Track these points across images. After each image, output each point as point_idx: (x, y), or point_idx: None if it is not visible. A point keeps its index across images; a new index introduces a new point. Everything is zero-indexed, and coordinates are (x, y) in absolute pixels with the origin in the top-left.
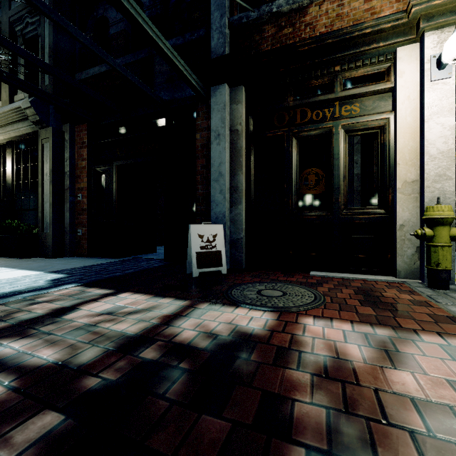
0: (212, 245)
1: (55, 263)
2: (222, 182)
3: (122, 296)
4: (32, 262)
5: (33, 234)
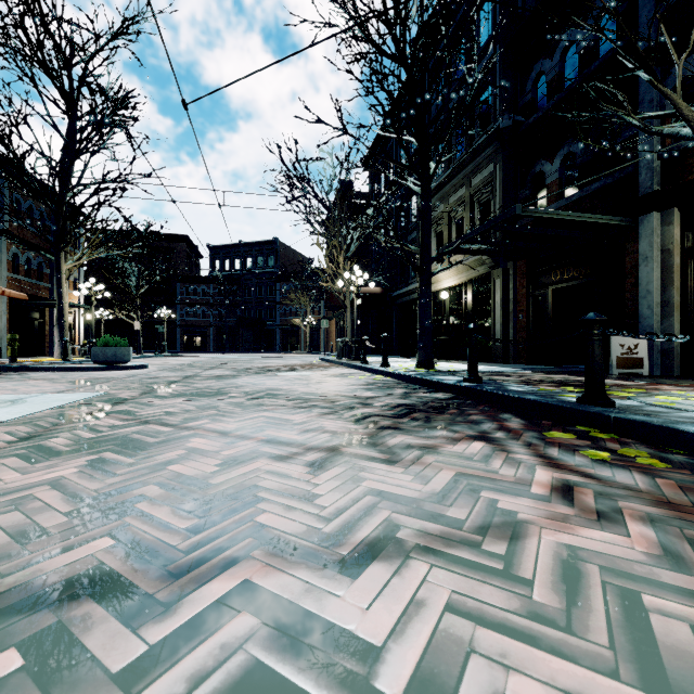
0: (633, 352)
1: (507, 366)
2: (650, 298)
3: (557, 376)
4: (491, 365)
5: (488, 346)
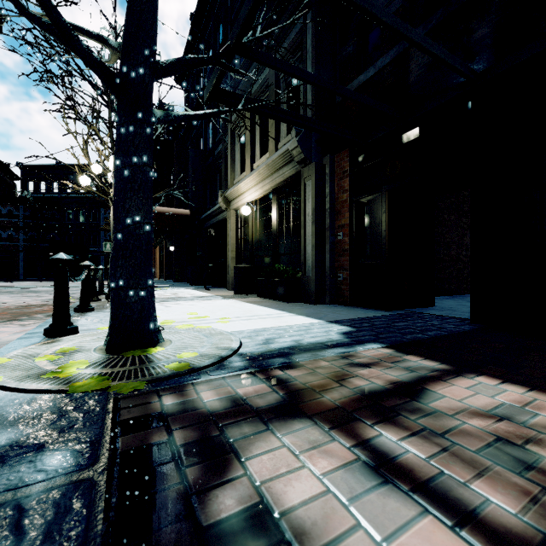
0: None
1: (323, 311)
2: None
3: (478, 381)
4: (300, 307)
5: (296, 278)
